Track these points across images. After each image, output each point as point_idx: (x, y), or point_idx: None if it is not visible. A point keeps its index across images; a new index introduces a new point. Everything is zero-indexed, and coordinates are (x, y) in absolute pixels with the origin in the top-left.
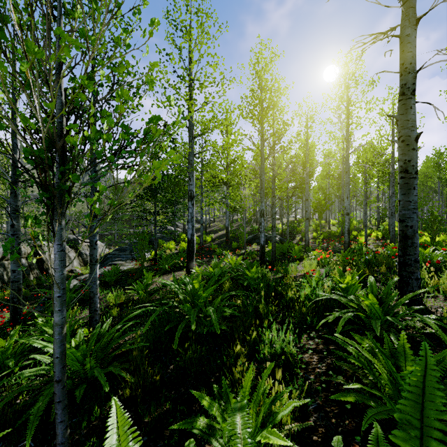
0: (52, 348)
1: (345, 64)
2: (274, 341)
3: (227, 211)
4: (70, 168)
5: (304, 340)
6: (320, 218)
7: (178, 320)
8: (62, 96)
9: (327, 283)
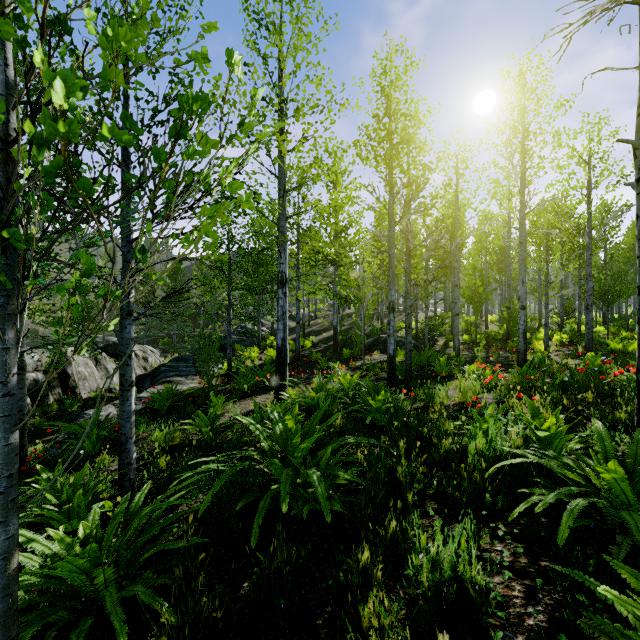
0: (40, 544)
1: (520, 75)
2: (438, 558)
3: (335, 304)
4: (1, 215)
5: (485, 541)
6: (477, 314)
7: (259, 489)
8: (8, 68)
9: (513, 429)
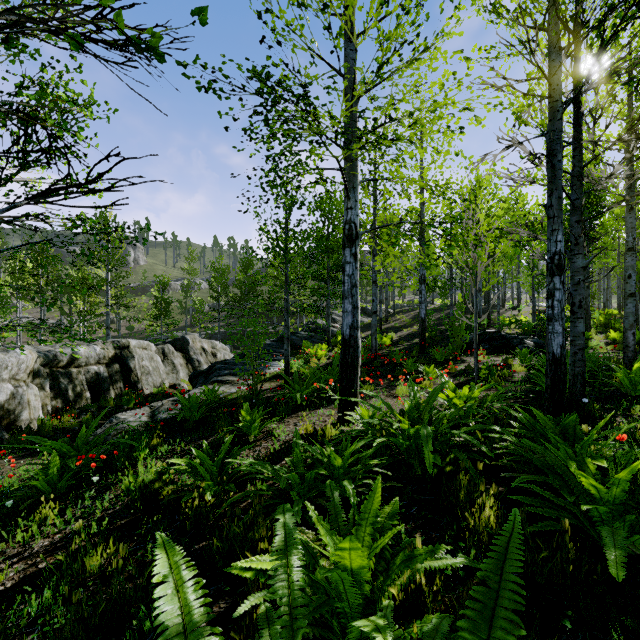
0: None
1: None
2: None
3: (421, 290)
4: None
5: None
6: None
7: None
8: None
9: None
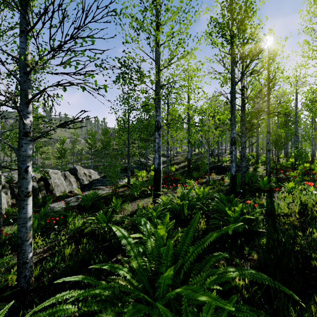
0: None
1: None
2: None
3: (188, 146)
4: None
5: None
6: (280, 150)
7: None
8: None
9: None
